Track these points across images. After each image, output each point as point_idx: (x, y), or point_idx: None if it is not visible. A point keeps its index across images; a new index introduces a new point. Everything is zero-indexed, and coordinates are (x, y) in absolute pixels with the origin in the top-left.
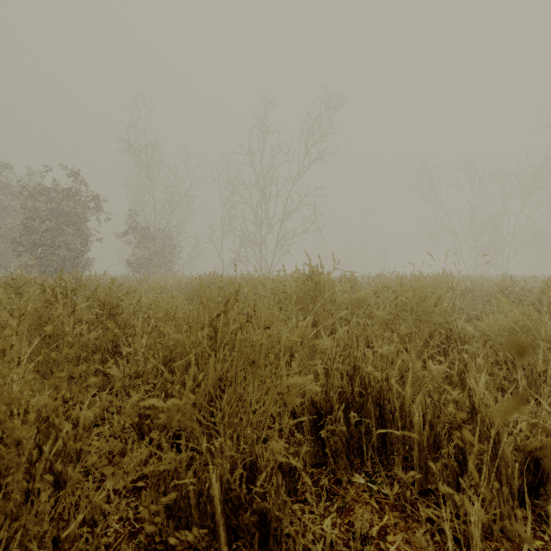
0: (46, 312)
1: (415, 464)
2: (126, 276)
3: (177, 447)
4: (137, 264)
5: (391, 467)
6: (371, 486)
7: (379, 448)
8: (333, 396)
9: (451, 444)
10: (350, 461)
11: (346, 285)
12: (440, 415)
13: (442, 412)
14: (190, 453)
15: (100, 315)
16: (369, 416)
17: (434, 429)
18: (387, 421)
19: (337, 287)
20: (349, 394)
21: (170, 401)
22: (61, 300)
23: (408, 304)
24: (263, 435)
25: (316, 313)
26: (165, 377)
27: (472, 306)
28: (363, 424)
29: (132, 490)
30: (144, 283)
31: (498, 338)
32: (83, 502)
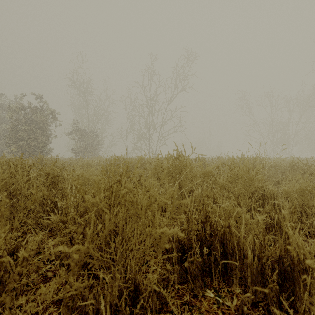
0: (11, 179)
1: (248, 285)
2: (70, 158)
3: (88, 271)
4: (78, 151)
5: (231, 284)
6: (218, 299)
7: (222, 271)
8: (192, 236)
9: (274, 273)
10: (204, 281)
11: (200, 163)
12: (265, 251)
13: (266, 249)
14: (92, 281)
15: (46, 181)
16: (216, 249)
17: (261, 260)
18: (228, 254)
19: (194, 164)
20: (202, 235)
21: (75, 247)
22: (21, 172)
23: (238, 174)
24: (143, 267)
25: (181, 180)
26: (80, 224)
27: (274, 176)
28: (212, 255)
29: (55, 302)
30: (79, 162)
31: (296, 196)
32: (17, 314)
